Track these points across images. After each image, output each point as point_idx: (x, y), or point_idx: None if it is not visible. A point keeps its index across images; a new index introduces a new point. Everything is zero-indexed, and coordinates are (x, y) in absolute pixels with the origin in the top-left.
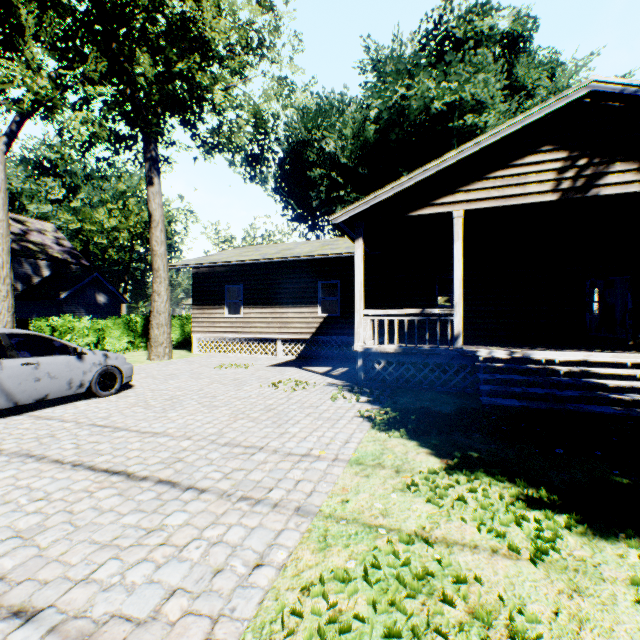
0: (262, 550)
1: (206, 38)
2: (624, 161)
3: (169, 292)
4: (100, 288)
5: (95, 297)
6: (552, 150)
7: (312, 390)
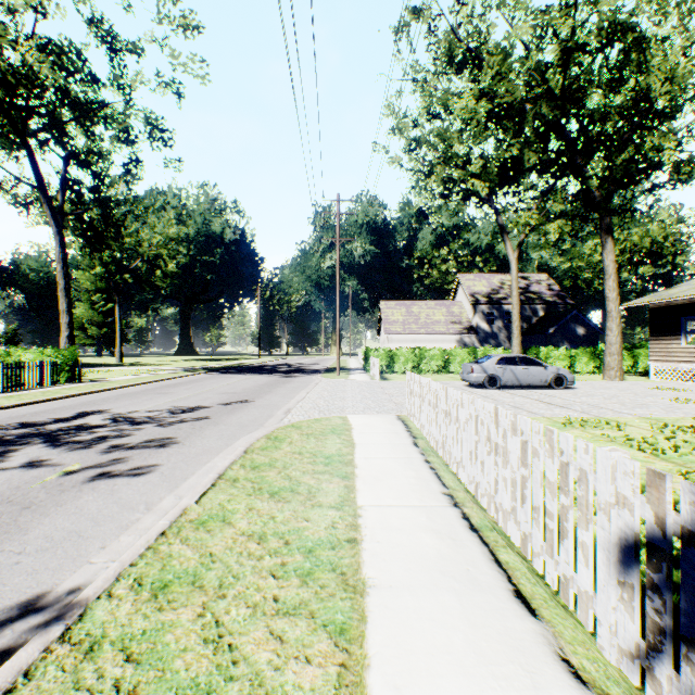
0: (573, 415)
1: (653, 108)
2: None
3: (619, 328)
4: (578, 322)
5: (574, 330)
6: None
7: None
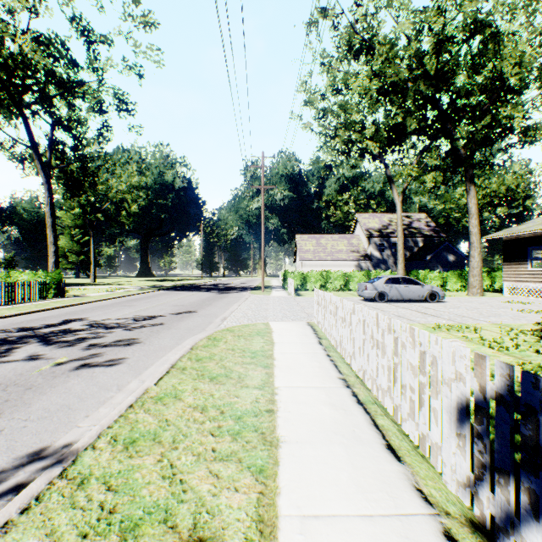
0: (441, 322)
1: (505, 86)
2: None
3: (479, 255)
4: (449, 251)
5: (446, 257)
6: None
7: (541, 315)
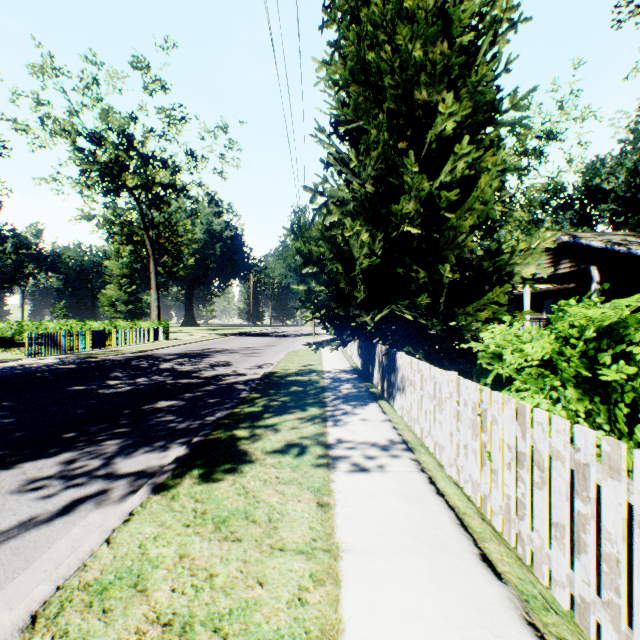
0: None
1: None
2: (564, 259)
3: None
4: None
5: None
6: (546, 255)
7: None
